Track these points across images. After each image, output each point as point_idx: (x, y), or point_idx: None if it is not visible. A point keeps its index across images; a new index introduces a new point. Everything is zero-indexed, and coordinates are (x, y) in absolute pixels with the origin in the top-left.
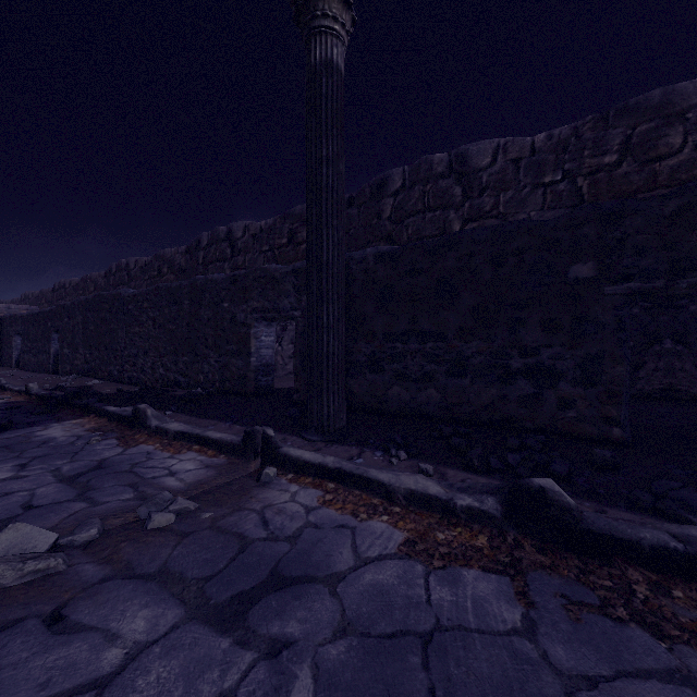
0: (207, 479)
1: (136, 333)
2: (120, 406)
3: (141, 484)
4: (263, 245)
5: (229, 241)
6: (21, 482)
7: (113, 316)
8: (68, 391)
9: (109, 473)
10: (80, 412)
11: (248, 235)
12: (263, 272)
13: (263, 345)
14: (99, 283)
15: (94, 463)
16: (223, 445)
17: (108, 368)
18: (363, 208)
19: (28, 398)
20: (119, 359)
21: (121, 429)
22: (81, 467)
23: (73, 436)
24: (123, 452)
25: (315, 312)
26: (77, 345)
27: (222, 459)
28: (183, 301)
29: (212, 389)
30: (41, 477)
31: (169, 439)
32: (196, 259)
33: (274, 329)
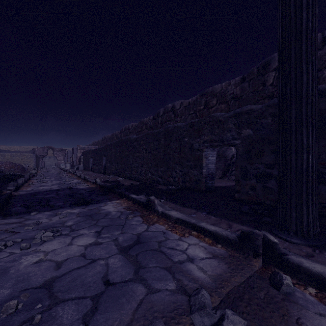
0: (225, 275)
1: (137, 156)
2: (135, 194)
3: (174, 269)
4: (190, 111)
5: (173, 111)
6: (99, 249)
7: (127, 148)
8: (112, 184)
9: (147, 249)
10: (118, 195)
11: (182, 107)
12: (211, 118)
13: (209, 162)
14: (118, 136)
15: (134, 236)
16: (219, 237)
17: (125, 172)
18: (251, 82)
19: (96, 185)
20: (129, 168)
21: (141, 210)
22: (128, 239)
23: (118, 211)
24: (148, 229)
25: (293, 135)
26: (112, 162)
27: (220, 249)
28: (161, 139)
29: (180, 186)
30: (109, 245)
31: (171, 222)
32: (157, 121)
33: (215, 152)
